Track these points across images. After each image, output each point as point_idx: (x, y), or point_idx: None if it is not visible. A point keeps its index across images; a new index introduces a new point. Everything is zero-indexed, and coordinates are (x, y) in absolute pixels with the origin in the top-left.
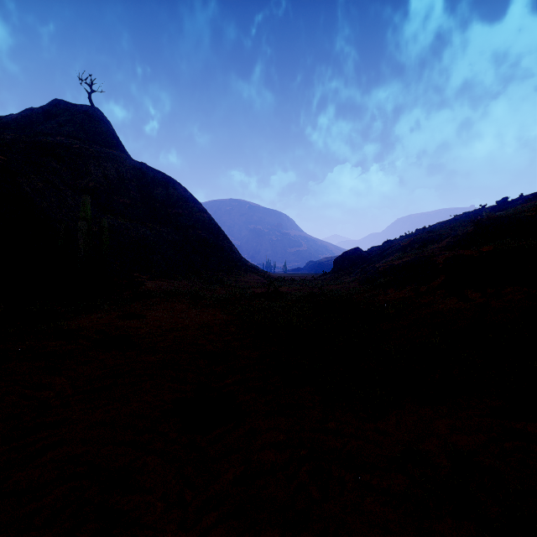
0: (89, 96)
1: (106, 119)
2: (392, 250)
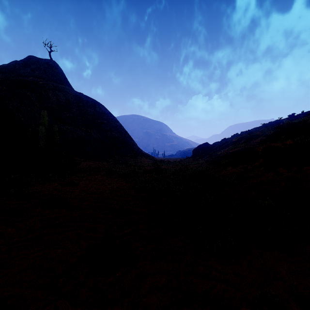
0: (49, 53)
1: (59, 67)
2: (227, 144)
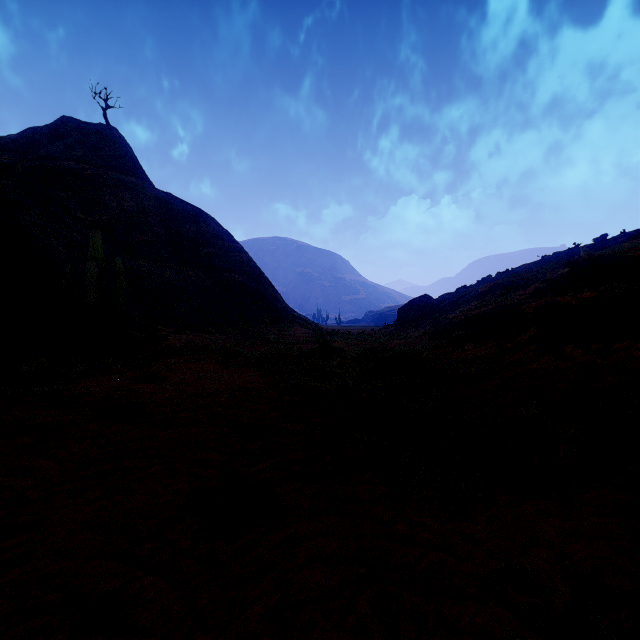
0: (104, 112)
1: (124, 140)
2: (468, 297)
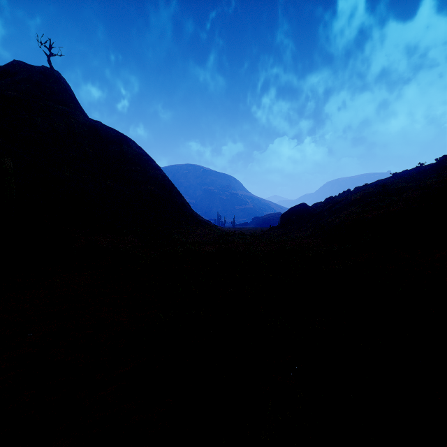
0: (48, 58)
1: (64, 80)
2: (342, 204)
